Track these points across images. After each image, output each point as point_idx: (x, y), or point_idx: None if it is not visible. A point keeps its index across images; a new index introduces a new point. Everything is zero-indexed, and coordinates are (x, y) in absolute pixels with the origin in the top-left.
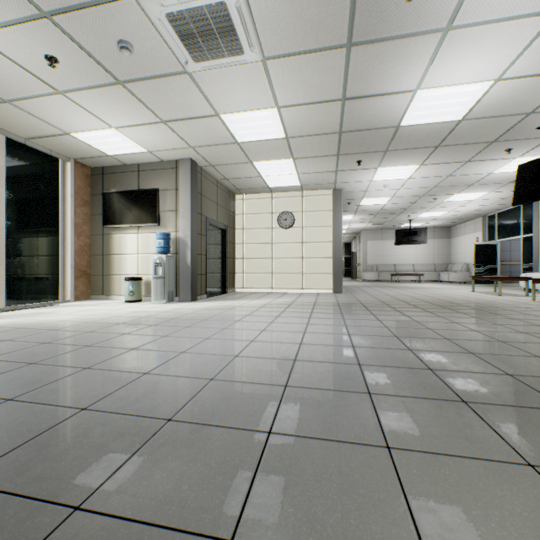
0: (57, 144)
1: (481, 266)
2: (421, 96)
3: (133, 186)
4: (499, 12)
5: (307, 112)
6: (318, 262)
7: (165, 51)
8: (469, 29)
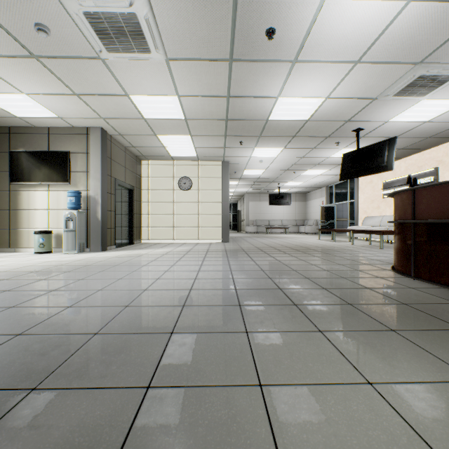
0: None
1: (325, 221)
2: (281, 101)
3: (43, 147)
4: (324, 57)
5: (201, 102)
6: (211, 218)
7: (81, 38)
8: (308, 64)
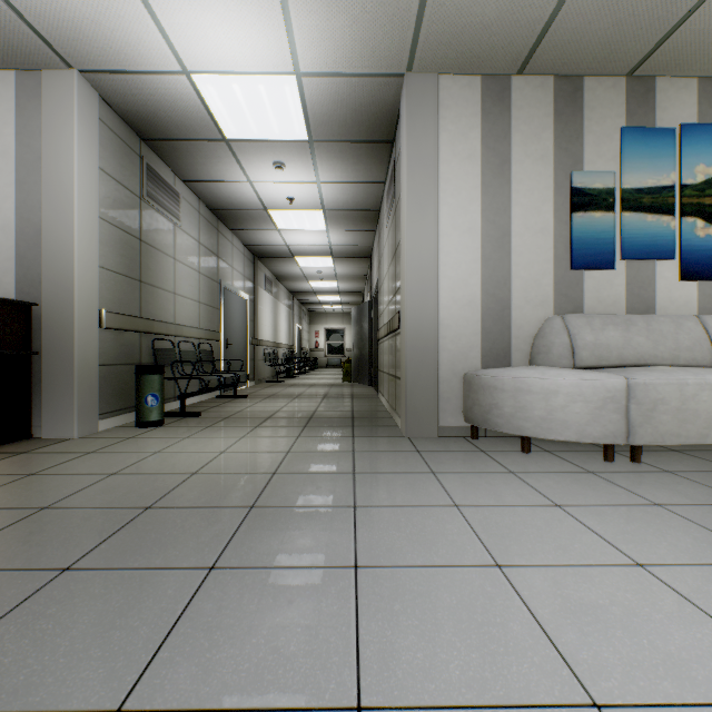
0: None
1: None
2: None
3: None
4: None
5: None
6: None
7: None
8: None
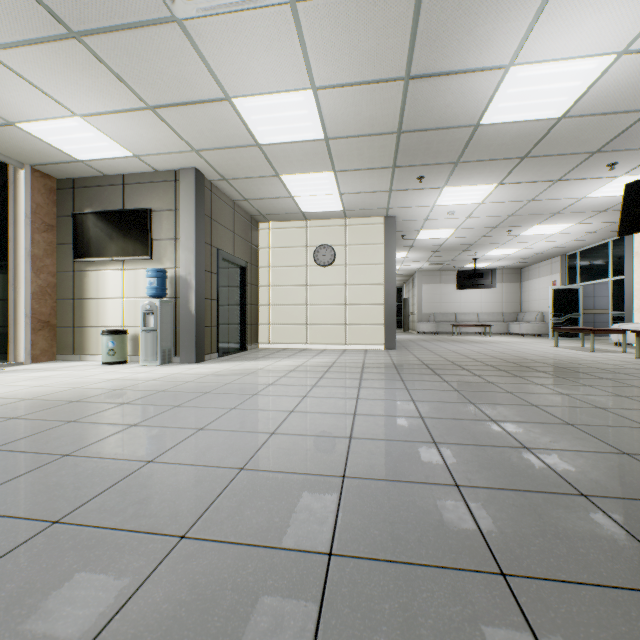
0: (0, 141)
1: (560, 315)
2: (514, 77)
3: (116, 205)
4: None
5: (355, 98)
6: (366, 310)
7: None
8: None
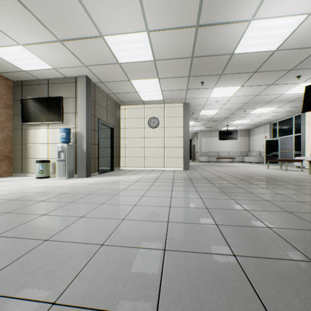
0: None
1: (269, 153)
2: (253, 26)
3: (44, 95)
4: None
5: (169, 37)
6: (174, 150)
7: None
8: None
